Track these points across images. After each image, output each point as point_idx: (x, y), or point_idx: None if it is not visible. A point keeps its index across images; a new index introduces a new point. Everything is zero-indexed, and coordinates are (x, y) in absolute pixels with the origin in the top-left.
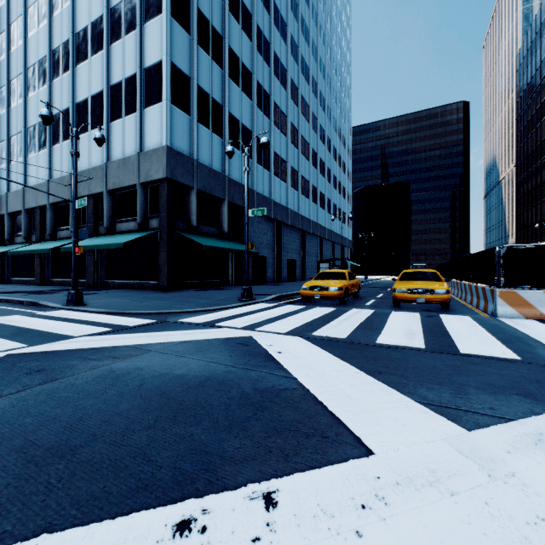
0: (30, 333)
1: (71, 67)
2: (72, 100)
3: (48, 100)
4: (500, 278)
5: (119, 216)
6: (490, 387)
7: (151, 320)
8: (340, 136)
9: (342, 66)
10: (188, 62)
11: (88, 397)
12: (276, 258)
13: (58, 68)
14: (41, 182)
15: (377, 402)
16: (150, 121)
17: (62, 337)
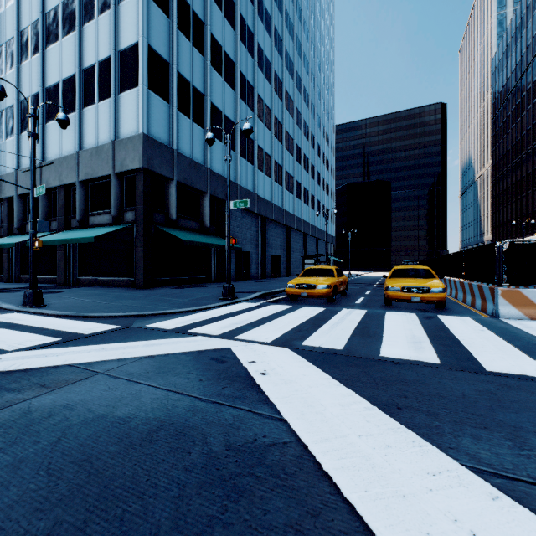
0: None
1: (41, 49)
2: (42, 85)
3: (16, 84)
4: (502, 276)
5: (93, 209)
6: None
7: (113, 326)
8: (323, 133)
9: (326, 64)
10: (167, 46)
11: None
12: (260, 254)
13: (27, 50)
14: (8, 172)
15: (413, 473)
16: (125, 107)
17: None
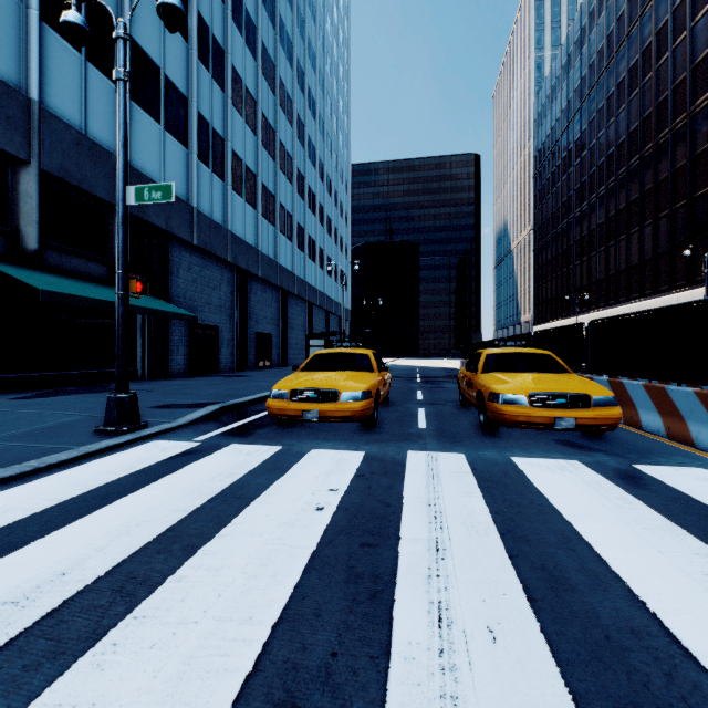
0: None
1: None
2: None
3: None
4: None
5: None
6: None
7: None
8: (336, 164)
9: (339, 68)
10: None
11: None
12: (237, 330)
13: None
14: None
15: None
16: None
17: None
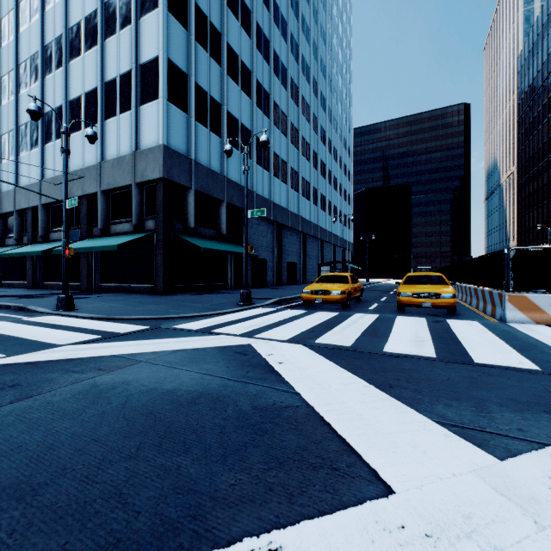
0: (11, 341)
1: (64, 63)
2: (65, 98)
3: (41, 98)
4: (509, 282)
5: (114, 217)
6: (514, 403)
7: (144, 326)
8: (340, 137)
9: (343, 67)
10: (185, 59)
11: (63, 418)
12: (276, 261)
13: (50, 64)
14: (33, 182)
15: (391, 423)
16: (146, 119)
17: (46, 346)
